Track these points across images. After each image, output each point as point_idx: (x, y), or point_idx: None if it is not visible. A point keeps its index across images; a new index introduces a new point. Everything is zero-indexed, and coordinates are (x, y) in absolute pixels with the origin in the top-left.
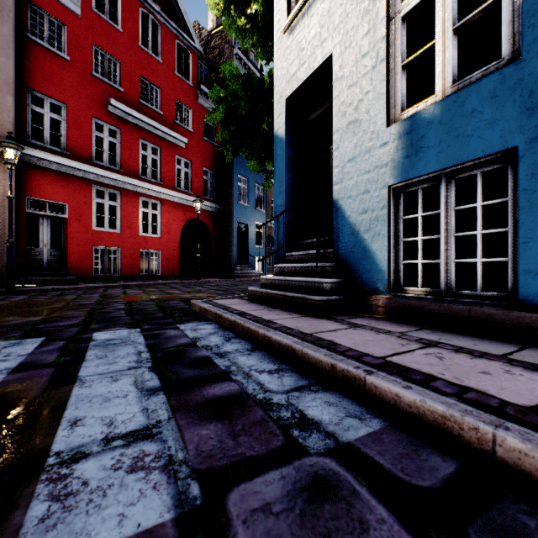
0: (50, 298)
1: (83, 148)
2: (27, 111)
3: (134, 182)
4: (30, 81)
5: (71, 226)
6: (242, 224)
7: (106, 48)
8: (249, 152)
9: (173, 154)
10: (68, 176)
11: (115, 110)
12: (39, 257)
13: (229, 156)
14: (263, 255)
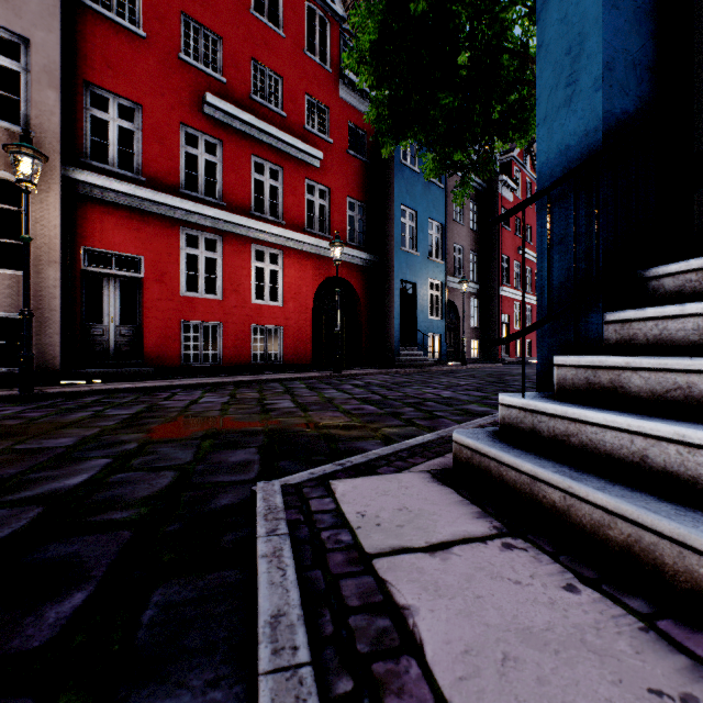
0: (41, 416)
1: (166, 171)
2: (84, 117)
3: (241, 221)
4: (88, 71)
5: (149, 290)
6: (407, 283)
7: (200, 17)
8: (425, 134)
9: (302, 177)
10: (144, 214)
11: (214, 112)
12: (104, 338)
13: (388, 146)
14: (441, 332)
